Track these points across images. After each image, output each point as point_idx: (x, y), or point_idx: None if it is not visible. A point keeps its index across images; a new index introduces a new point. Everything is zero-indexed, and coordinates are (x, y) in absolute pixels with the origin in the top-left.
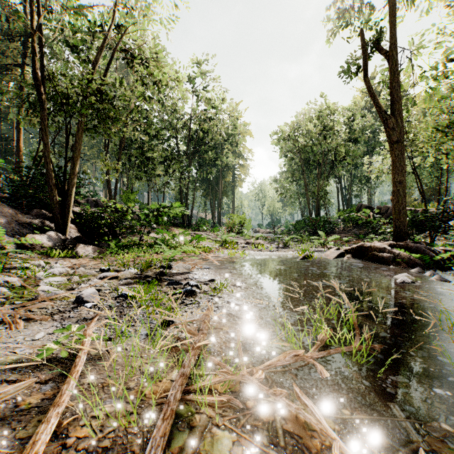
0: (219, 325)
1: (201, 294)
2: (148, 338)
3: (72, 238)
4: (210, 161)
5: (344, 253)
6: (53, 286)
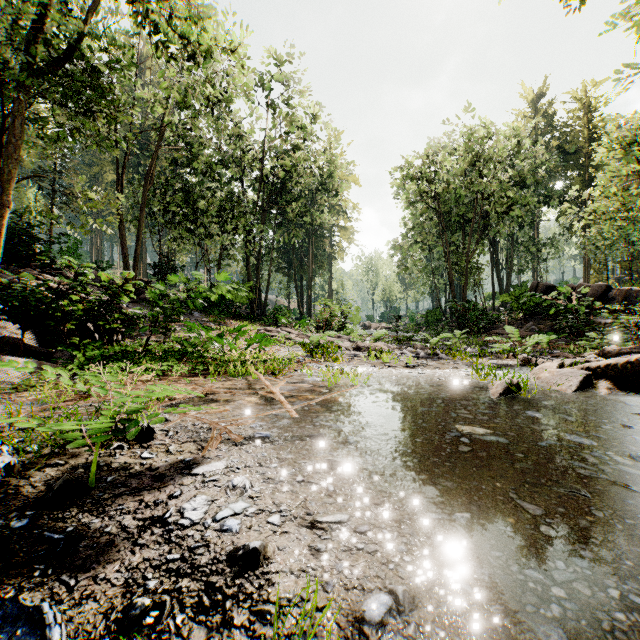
0: None
1: None
2: None
3: None
4: (294, 217)
5: (588, 377)
6: None
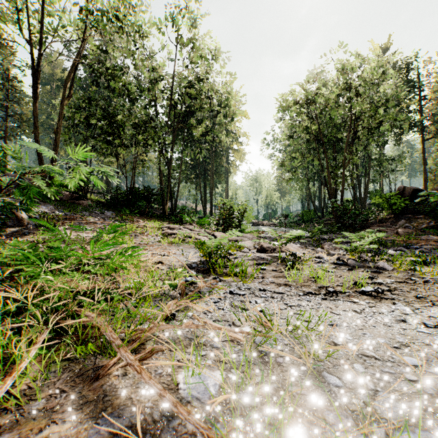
0: None
1: None
2: None
3: None
4: (199, 137)
5: None
6: None
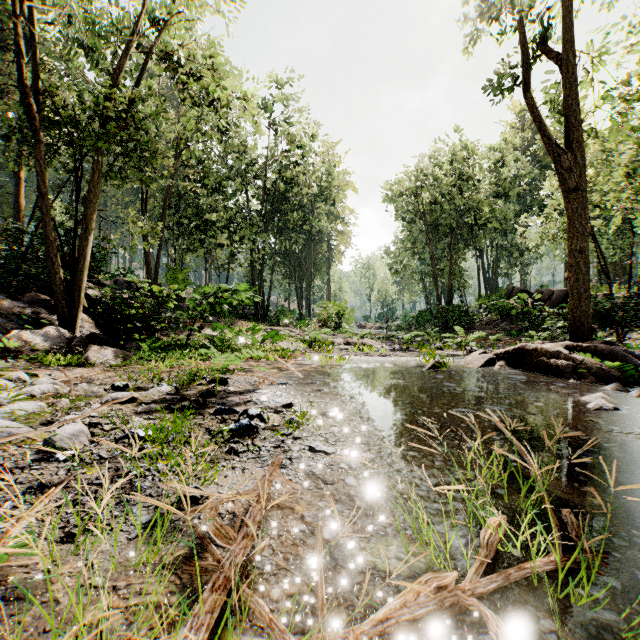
0: (289, 501)
1: (266, 431)
2: (147, 533)
3: (83, 337)
4: (295, 225)
5: (494, 359)
6: (17, 418)
